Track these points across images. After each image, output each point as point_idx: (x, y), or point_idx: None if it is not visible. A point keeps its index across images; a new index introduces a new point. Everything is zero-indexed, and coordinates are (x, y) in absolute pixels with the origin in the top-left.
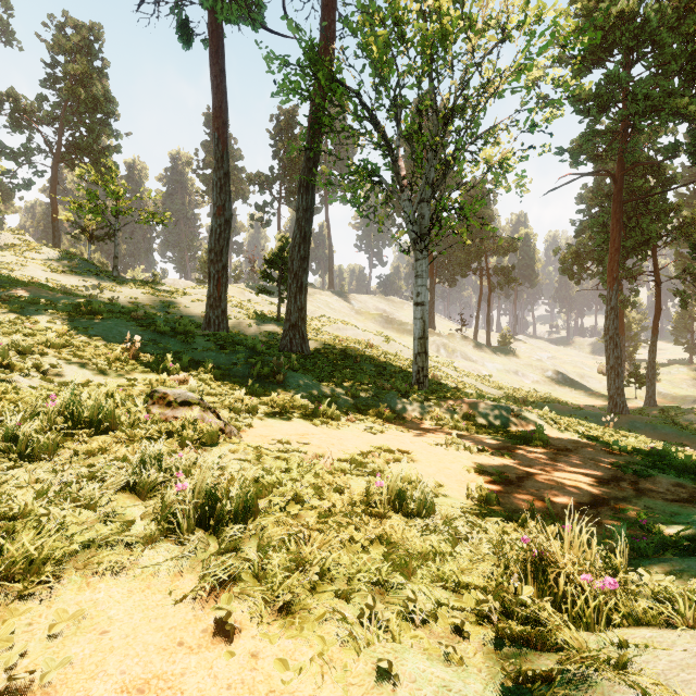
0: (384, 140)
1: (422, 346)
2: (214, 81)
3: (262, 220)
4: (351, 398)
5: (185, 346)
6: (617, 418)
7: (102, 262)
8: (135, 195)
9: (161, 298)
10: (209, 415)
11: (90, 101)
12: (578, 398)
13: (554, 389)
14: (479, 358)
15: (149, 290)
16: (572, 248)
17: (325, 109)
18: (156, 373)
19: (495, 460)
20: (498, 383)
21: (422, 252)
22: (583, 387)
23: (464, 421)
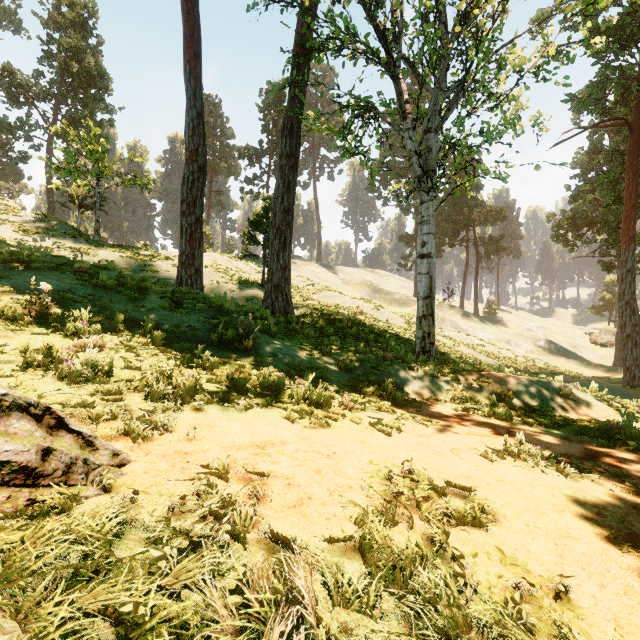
0: (385, 42)
1: (428, 307)
2: (185, 5)
3: (252, 192)
4: (344, 371)
5: (131, 303)
6: (636, 392)
7: (102, 236)
8: (116, 156)
9: (140, 262)
10: (6, 428)
11: (84, 76)
12: (576, 369)
13: (549, 360)
14: (469, 327)
15: (129, 254)
16: (568, 213)
17: (311, 12)
18: (59, 335)
19: (617, 493)
20: (492, 352)
21: (428, 193)
22: (578, 357)
23: (499, 403)
